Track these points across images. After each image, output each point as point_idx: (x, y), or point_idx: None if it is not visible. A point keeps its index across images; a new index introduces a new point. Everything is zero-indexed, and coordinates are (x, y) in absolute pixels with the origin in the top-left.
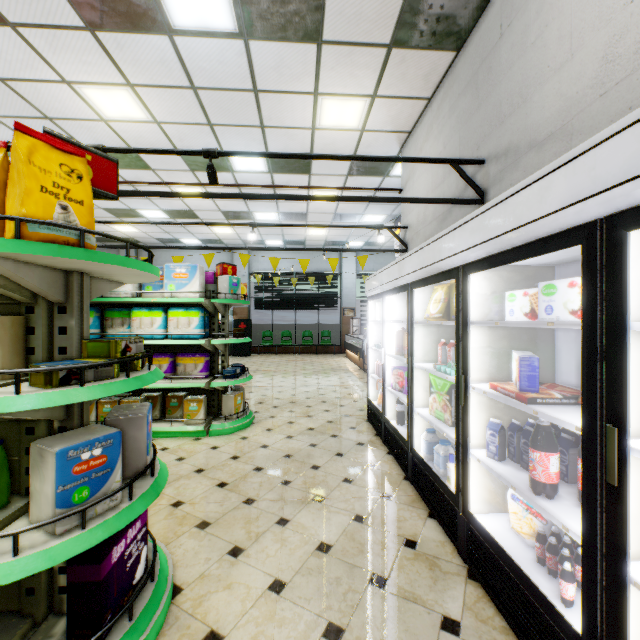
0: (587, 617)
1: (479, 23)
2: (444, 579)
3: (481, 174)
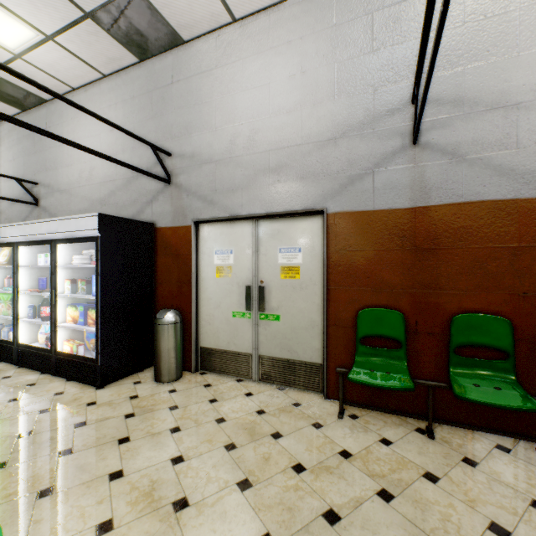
0: (51, 342)
1: (36, 109)
2: (6, 371)
3: (37, 189)
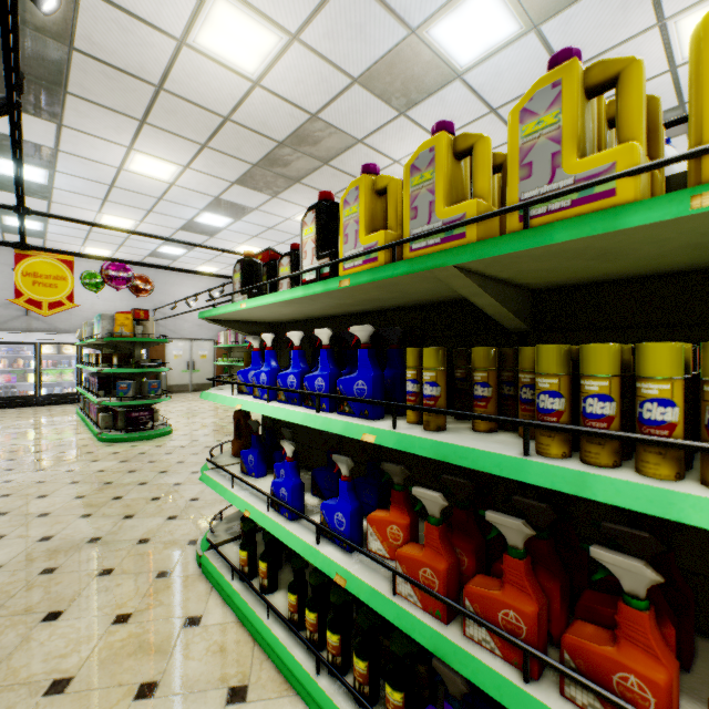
0: None
1: None
2: None
3: None
